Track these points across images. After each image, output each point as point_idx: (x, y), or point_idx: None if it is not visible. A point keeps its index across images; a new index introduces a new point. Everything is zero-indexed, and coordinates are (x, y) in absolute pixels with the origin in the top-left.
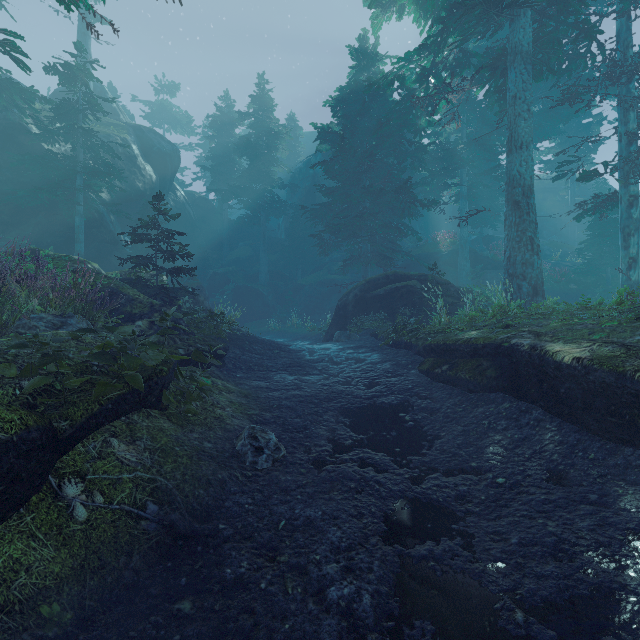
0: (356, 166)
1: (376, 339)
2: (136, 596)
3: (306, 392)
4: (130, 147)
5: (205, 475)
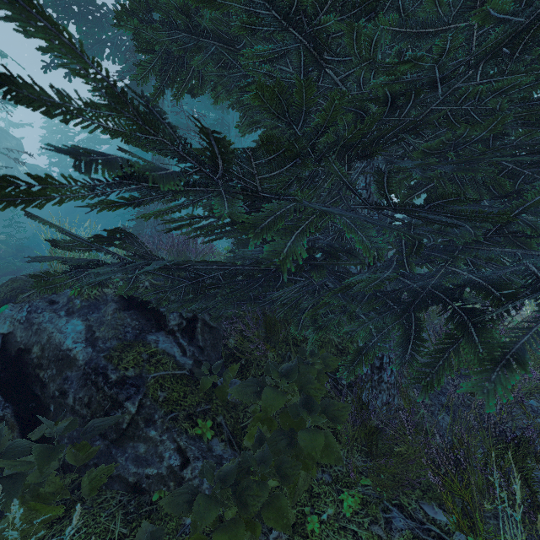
0: None
1: None
2: None
3: None
4: None
5: None
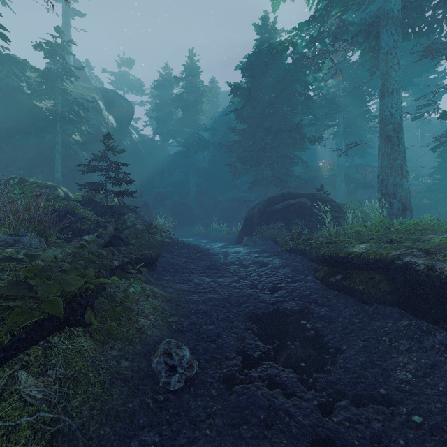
0: (260, 113)
1: (276, 244)
2: None
3: (220, 295)
4: (97, 103)
5: (114, 406)
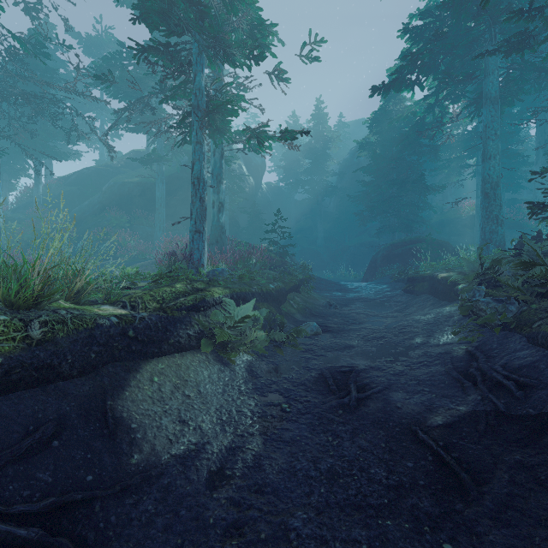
0: (385, 166)
1: (391, 279)
2: (309, 319)
3: (347, 297)
4: (242, 168)
5: (317, 307)
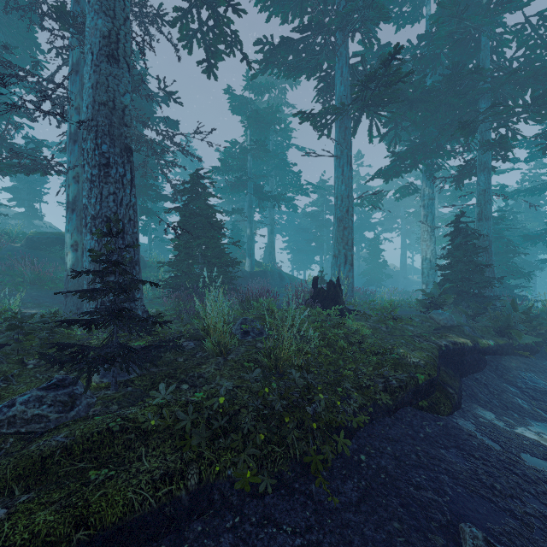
0: None
1: None
2: None
3: None
4: None
5: None
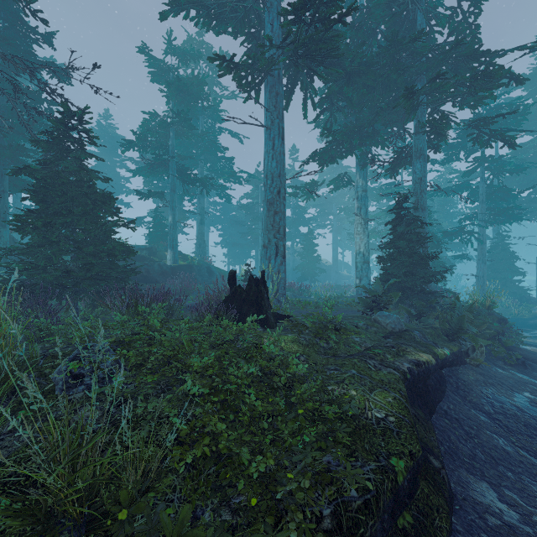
0: None
1: None
2: None
3: None
4: None
5: None
